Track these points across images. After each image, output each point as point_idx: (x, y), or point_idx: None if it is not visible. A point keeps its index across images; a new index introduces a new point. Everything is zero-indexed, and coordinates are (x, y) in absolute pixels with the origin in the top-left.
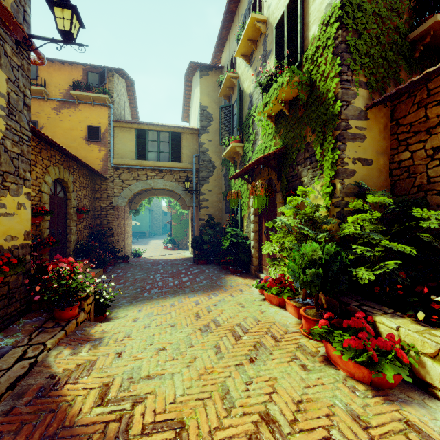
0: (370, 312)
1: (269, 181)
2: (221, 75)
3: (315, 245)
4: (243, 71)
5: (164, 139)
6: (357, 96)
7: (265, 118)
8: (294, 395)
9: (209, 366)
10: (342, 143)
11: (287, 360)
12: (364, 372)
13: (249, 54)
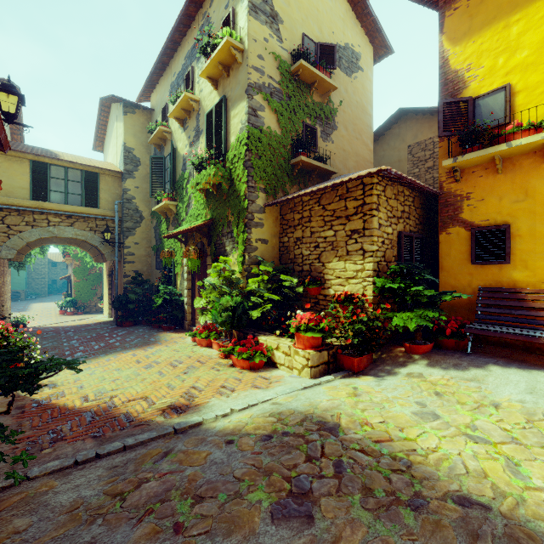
0: (257, 335)
1: (201, 244)
2: (152, 124)
3: (228, 297)
4: (176, 130)
5: (74, 178)
6: (259, 197)
7: (197, 195)
8: (209, 379)
9: (156, 380)
10: (249, 228)
11: (208, 369)
12: (247, 363)
13: (183, 118)
